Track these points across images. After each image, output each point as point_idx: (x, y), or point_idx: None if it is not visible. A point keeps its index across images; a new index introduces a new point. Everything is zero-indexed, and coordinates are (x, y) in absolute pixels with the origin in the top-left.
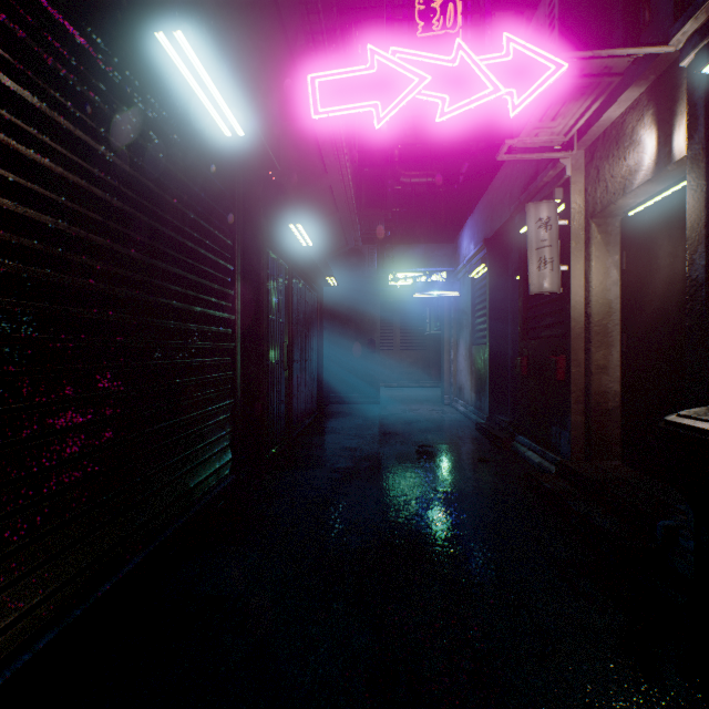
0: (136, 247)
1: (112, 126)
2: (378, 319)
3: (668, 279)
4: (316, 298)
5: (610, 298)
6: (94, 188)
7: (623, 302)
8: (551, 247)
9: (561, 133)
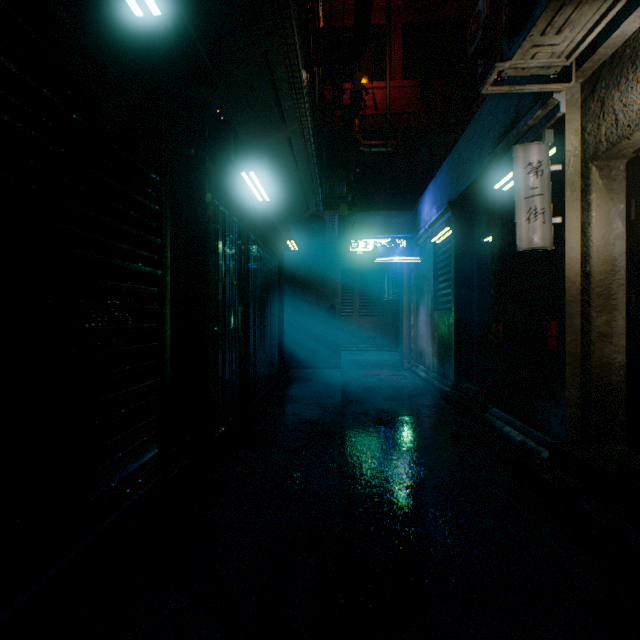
0: None
1: None
2: (338, 285)
3: None
4: (276, 263)
5: (614, 254)
6: None
7: (630, 259)
8: (542, 196)
9: (562, 54)
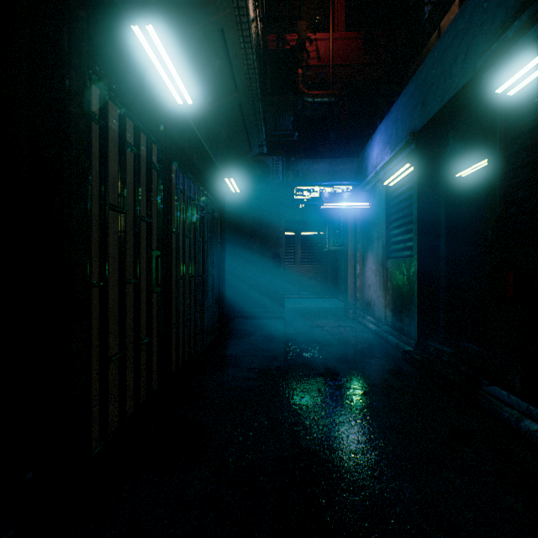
0: None
1: None
2: (282, 233)
3: None
4: (216, 207)
5: None
6: None
7: None
8: None
9: None
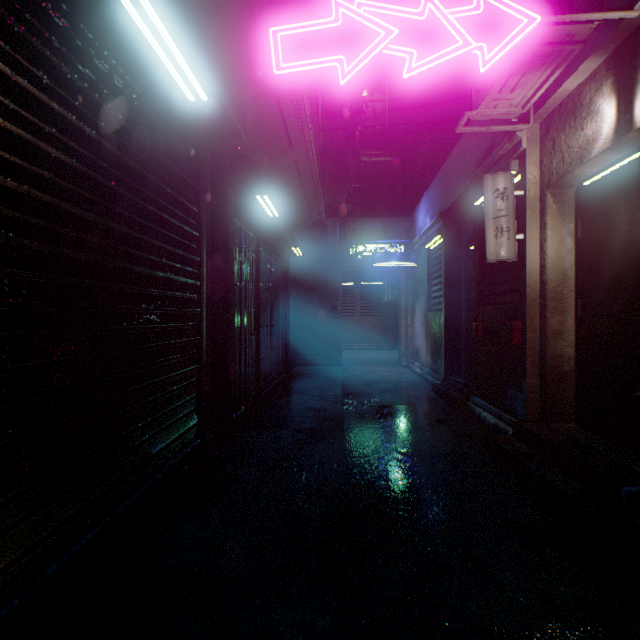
0: (90, 207)
1: (61, 78)
2: (340, 287)
3: (625, 246)
4: (282, 267)
5: (565, 266)
6: (38, 141)
7: (577, 270)
8: (507, 217)
9: (519, 105)
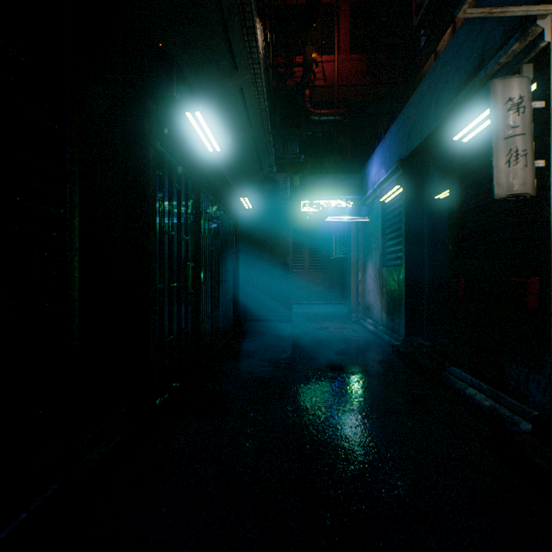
0: None
1: None
2: (291, 243)
3: None
4: (231, 221)
5: None
6: None
7: None
8: (524, 136)
9: None
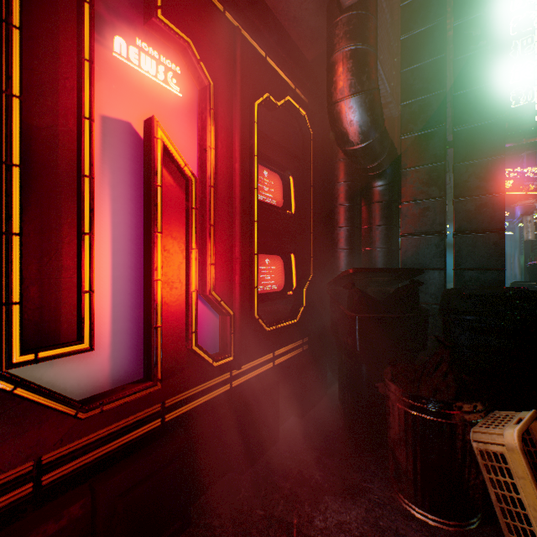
0: None
1: None
2: None
3: None
4: None
5: None
6: None
7: None
8: (530, 228)
9: (529, 202)
